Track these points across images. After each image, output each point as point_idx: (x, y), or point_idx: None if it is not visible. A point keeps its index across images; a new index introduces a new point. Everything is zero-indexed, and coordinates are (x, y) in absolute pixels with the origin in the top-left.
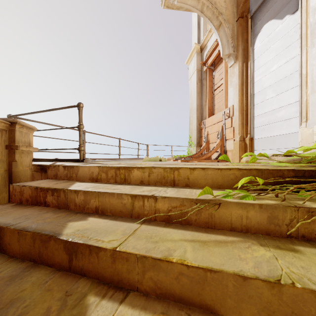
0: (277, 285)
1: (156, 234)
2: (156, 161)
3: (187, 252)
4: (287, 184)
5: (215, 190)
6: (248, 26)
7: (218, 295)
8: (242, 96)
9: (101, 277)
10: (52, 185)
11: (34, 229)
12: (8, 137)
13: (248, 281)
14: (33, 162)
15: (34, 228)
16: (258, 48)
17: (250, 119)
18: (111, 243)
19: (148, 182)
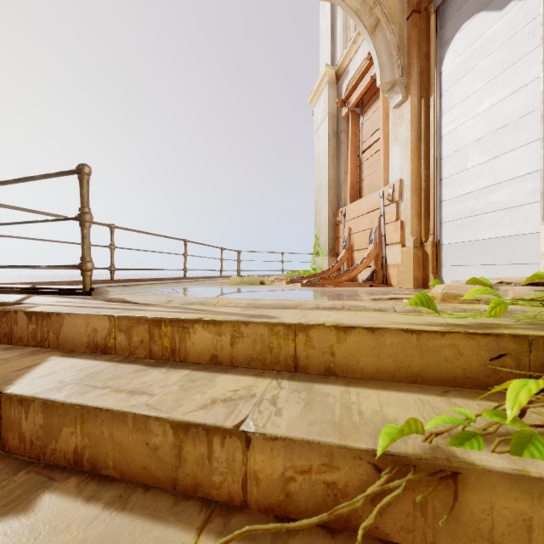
0: None
1: None
2: (254, 284)
3: None
4: None
5: (408, 394)
6: (429, 29)
7: None
8: (418, 161)
9: None
10: None
11: None
12: None
13: None
14: None
15: None
16: (450, 70)
17: (434, 206)
18: None
19: (230, 359)
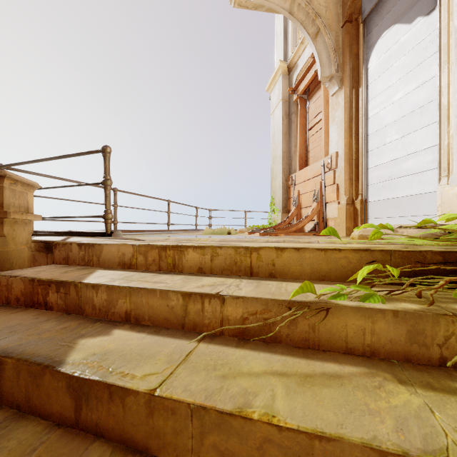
0: None
1: (224, 361)
2: (223, 234)
3: (277, 397)
4: (433, 276)
5: (317, 284)
6: (358, 35)
7: None
8: (350, 137)
9: (129, 440)
10: (58, 275)
11: (20, 353)
12: None
13: None
14: (34, 237)
15: (21, 351)
16: (374, 67)
17: (362, 172)
18: (147, 380)
19: (210, 270)
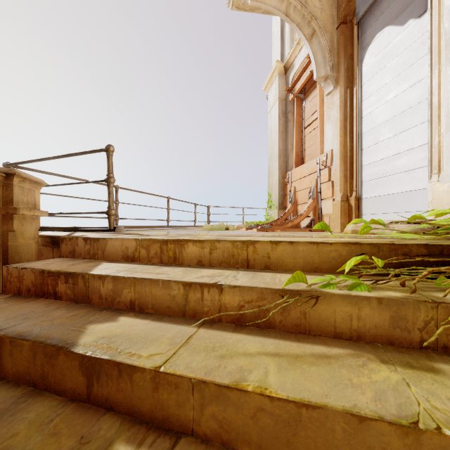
0: (414, 431)
1: (222, 343)
2: (221, 230)
3: (270, 373)
4: (417, 267)
5: (309, 275)
6: (353, 36)
7: (319, 444)
8: (344, 136)
9: (136, 413)
10: (66, 267)
11: (36, 336)
12: (2, 195)
13: (367, 423)
14: (40, 232)
15: (36, 334)
16: (368, 67)
17: (356, 169)
18: (152, 359)
19: (209, 262)
